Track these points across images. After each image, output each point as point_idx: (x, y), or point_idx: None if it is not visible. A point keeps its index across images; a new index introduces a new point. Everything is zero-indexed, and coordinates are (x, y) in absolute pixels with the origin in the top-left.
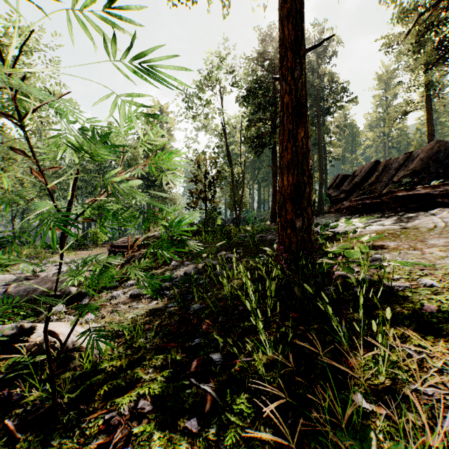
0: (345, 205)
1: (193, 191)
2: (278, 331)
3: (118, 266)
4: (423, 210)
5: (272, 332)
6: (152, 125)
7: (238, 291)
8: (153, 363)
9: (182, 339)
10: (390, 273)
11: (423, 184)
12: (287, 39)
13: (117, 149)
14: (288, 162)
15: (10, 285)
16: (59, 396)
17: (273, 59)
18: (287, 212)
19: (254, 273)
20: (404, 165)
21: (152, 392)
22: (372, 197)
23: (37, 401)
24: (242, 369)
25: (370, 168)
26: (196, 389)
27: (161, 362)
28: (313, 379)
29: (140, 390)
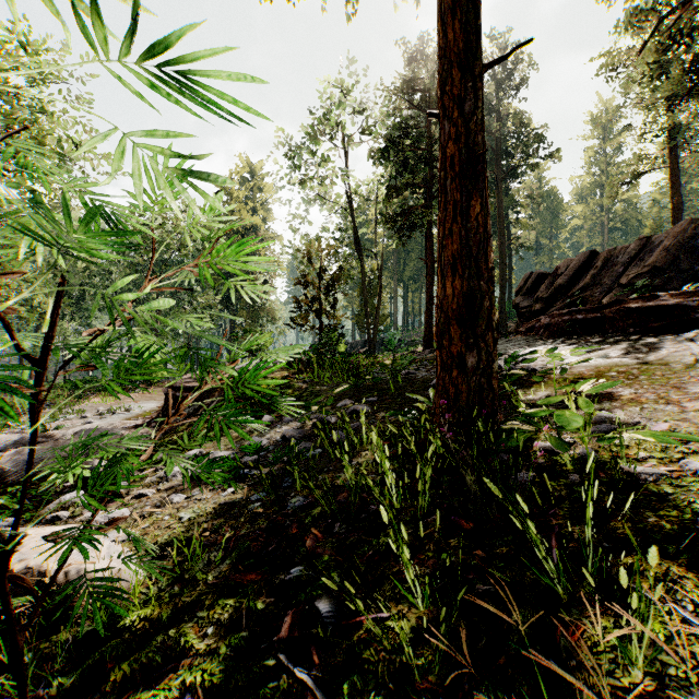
0: (543, 322)
1: (301, 300)
2: (438, 557)
3: (151, 446)
4: (672, 331)
5: (427, 558)
6: (198, 192)
7: (367, 479)
8: (215, 616)
9: (270, 567)
10: (629, 448)
11: (669, 289)
12: (451, 48)
13: (137, 237)
14: (454, 256)
15: (6, 451)
16: (45, 680)
17: (428, 91)
18: (451, 340)
19: (396, 444)
20: (638, 259)
21: (208, 680)
22: (586, 310)
23: (5, 689)
24: (372, 637)
25: (582, 262)
26: (286, 679)
27: (230, 614)
28: (505, 666)
29: (187, 674)
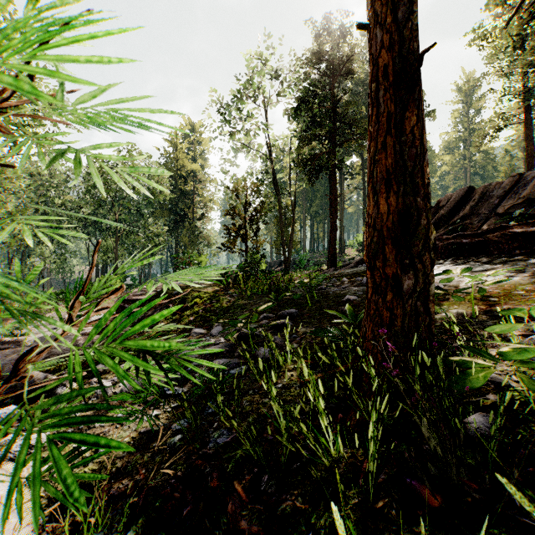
0: None
1: (230, 228)
2: None
3: None
4: None
5: None
6: None
7: (300, 423)
8: None
9: None
10: None
11: None
12: None
13: None
14: (388, 171)
15: None
16: None
17: (333, 59)
18: (386, 261)
19: (325, 371)
20: (512, 192)
21: None
22: (471, 235)
23: None
24: None
25: (461, 196)
26: None
27: None
28: None
29: None
